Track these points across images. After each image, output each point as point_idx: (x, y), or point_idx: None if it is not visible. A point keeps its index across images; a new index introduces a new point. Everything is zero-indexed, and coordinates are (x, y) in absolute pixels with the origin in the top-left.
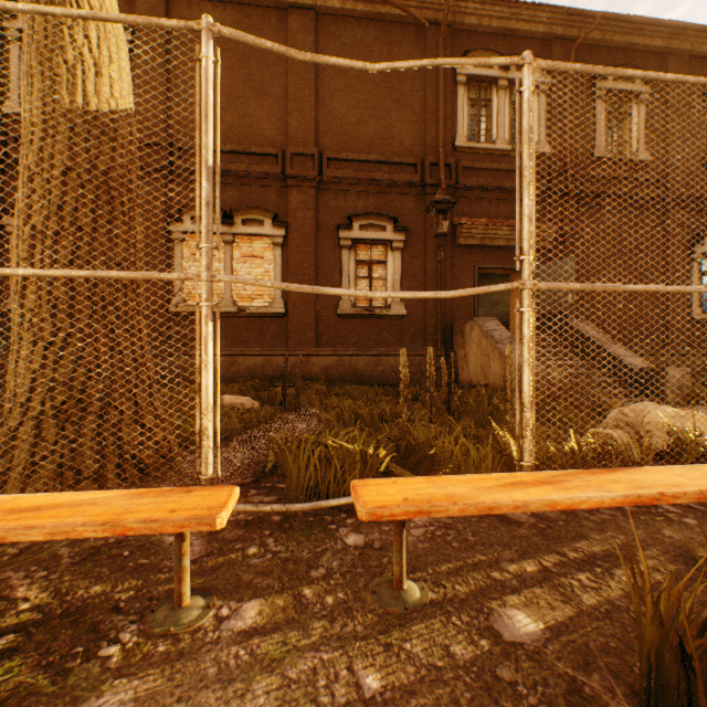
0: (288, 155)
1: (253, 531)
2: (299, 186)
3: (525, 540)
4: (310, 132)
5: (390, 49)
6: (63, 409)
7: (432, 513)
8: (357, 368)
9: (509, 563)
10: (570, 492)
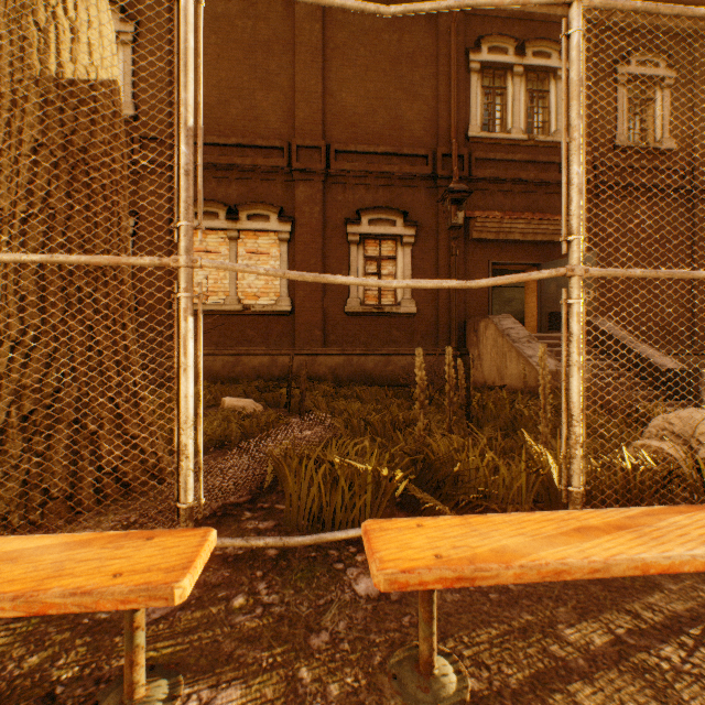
0: (295, 147)
1: (242, 572)
2: (306, 179)
3: (582, 591)
4: (317, 123)
5: (400, 36)
6: (31, 418)
7: (477, 579)
8: (366, 368)
9: (569, 629)
10: (663, 546)
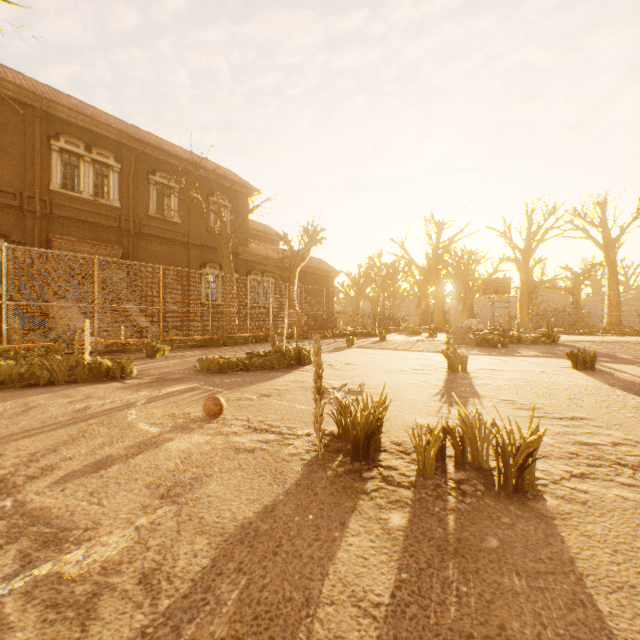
0: None
1: None
2: None
3: None
4: None
5: None
6: None
7: None
8: None
9: None
10: None
